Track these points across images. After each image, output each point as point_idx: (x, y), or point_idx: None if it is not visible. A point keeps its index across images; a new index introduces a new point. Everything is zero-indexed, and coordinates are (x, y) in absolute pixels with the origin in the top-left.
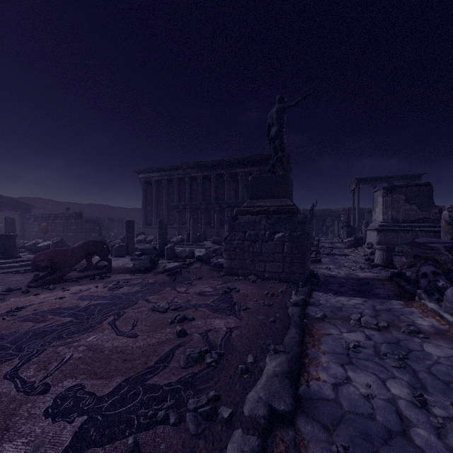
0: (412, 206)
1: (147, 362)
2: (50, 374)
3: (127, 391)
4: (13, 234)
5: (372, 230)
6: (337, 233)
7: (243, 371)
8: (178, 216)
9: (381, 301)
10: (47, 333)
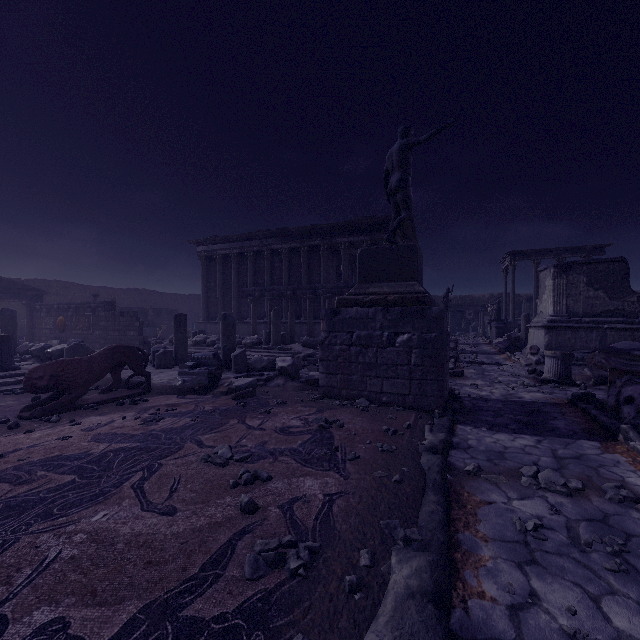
0: (597, 292)
1: (187, 566)
2: (13, 595)
3: (143, 633)
4: (8, 335)
5: (538, 327)
6: (482, 331)
7: (352, 587)
8: (252, 306)
9: (563, 442)
10: (28, 506)
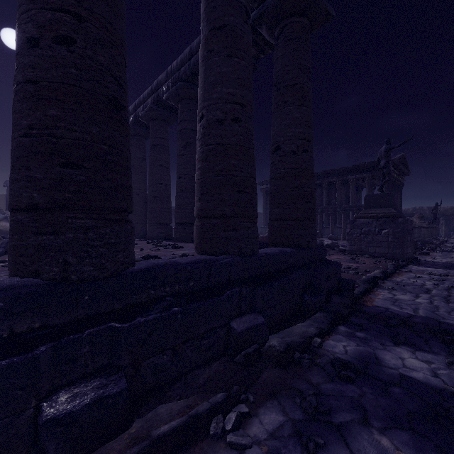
0: None
1: None
2: None
3: None
4: None
5: None
6: None
7: (365, 271)
8: None
9: None
10: None
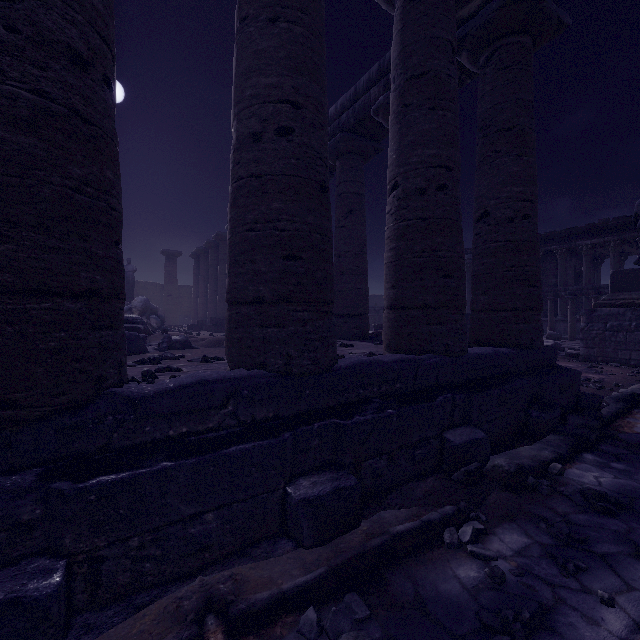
0: None
1: None
2: None
3: None
4: None
5: None
6: None
7: (616, 385)
8: None
9: None
10: None
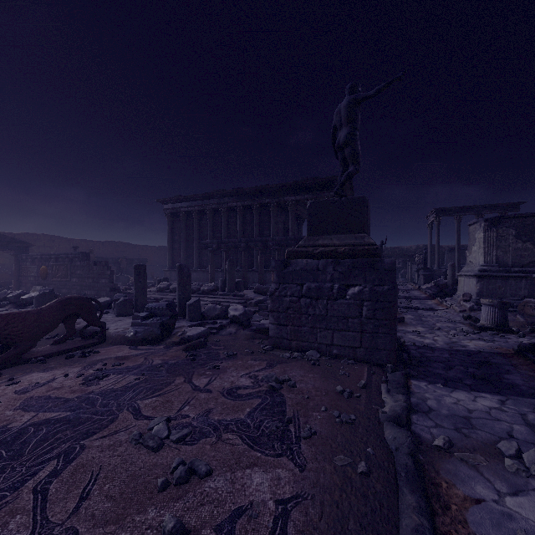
0: (526, 244)
1: None
2: None
3: None
4: None
5: (469, 276)
6: (410, 277)
7: None
8: (210, 257)
9: (529, 404)
10: None
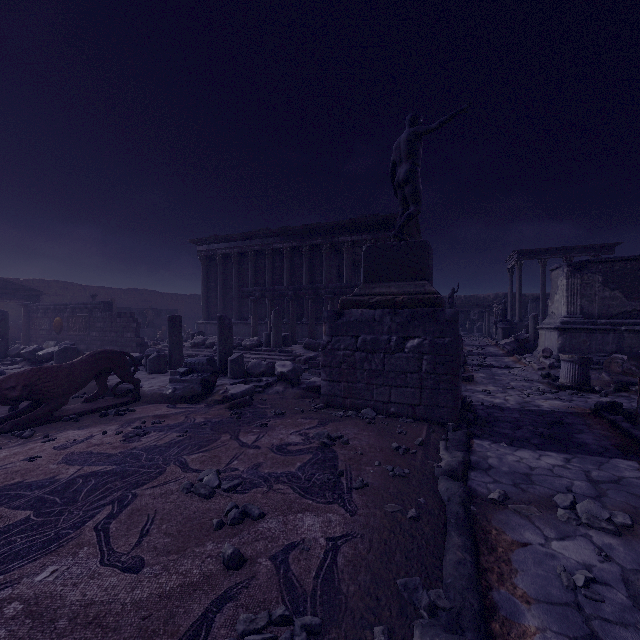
0: (614, 292)
1: None
2: None
3: None
4: None
5: (550, 329)
6: (487, 332)
7: None
8: (253, 307)
9: (596, 461)
10: None
